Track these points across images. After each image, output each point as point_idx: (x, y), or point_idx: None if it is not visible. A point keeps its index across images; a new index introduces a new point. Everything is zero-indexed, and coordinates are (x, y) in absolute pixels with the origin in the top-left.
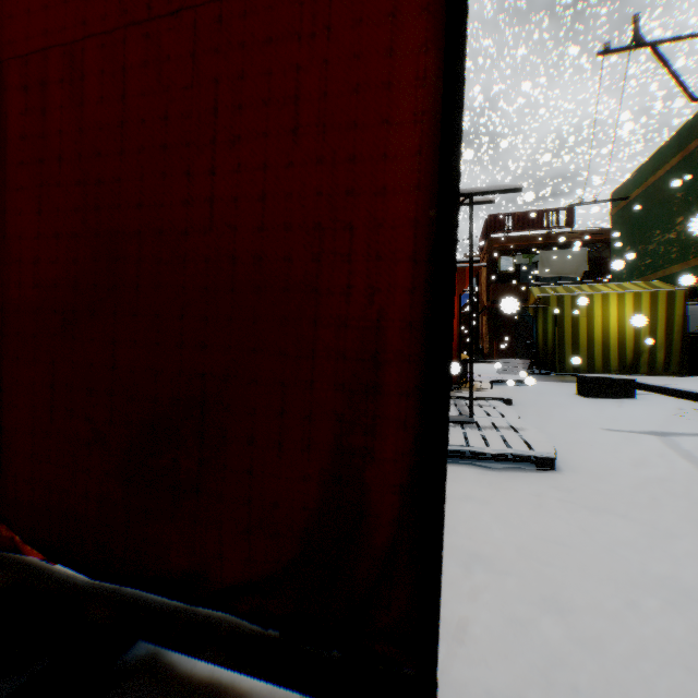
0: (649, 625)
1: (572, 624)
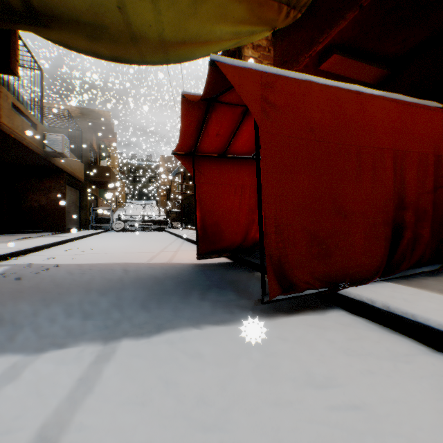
0: (218, 372)
1: (249, 358)
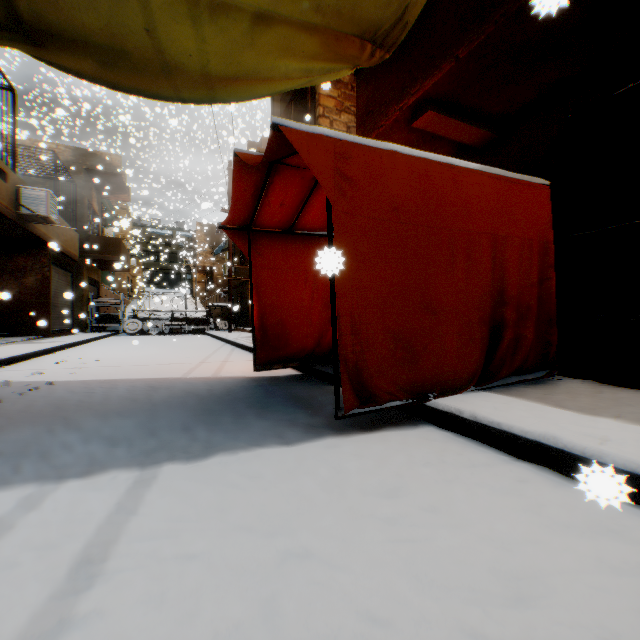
0: (282, 489)
1: (318, 475)
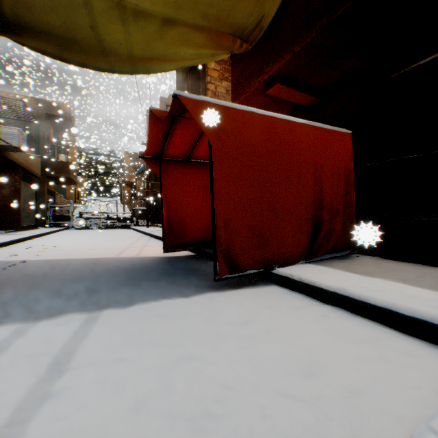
0: (178, 322)
1: (201, 314)
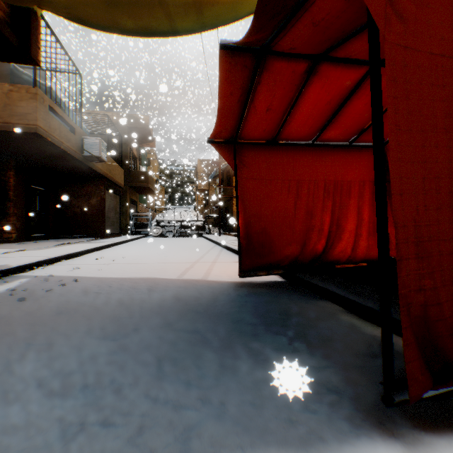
0: None
1: None
